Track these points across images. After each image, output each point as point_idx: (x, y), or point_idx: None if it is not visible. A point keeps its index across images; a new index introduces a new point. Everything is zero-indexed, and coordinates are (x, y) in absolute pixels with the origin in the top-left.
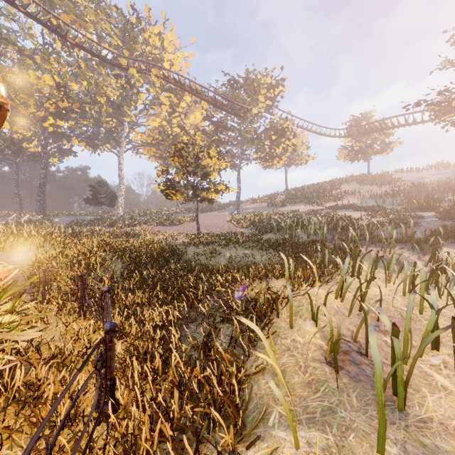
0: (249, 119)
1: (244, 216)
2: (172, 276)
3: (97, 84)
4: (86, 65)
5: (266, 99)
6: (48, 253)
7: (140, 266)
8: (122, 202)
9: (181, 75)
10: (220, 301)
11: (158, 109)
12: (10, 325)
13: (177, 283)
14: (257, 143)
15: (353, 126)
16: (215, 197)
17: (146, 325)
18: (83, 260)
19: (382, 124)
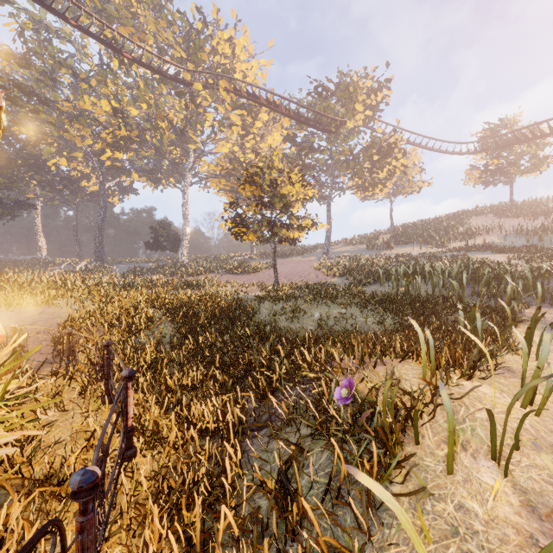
0: (343, 135)
1: (336, 261)
2: (238, 344)
3: (158, 105)
4: (146, 85)
5: (366, 108)
6: (84, 309)
7: (196, 330)
8: (187, 246)
9: (256, 86)
10: (308, 401)
11: (228, 131)
12: (7, 414)
13: (243, 358)
14: (352, 166)
15: (489, 137)
16: (298, 236)
17: (190, 430)
18: (125, 319)
19: (532, 131)
